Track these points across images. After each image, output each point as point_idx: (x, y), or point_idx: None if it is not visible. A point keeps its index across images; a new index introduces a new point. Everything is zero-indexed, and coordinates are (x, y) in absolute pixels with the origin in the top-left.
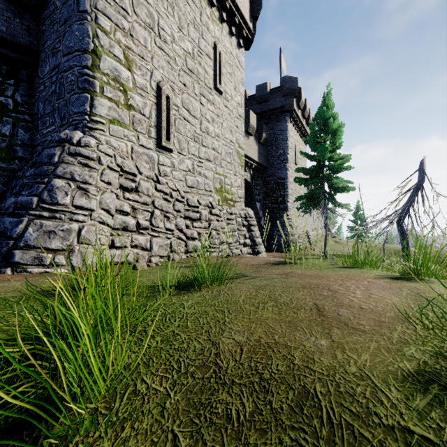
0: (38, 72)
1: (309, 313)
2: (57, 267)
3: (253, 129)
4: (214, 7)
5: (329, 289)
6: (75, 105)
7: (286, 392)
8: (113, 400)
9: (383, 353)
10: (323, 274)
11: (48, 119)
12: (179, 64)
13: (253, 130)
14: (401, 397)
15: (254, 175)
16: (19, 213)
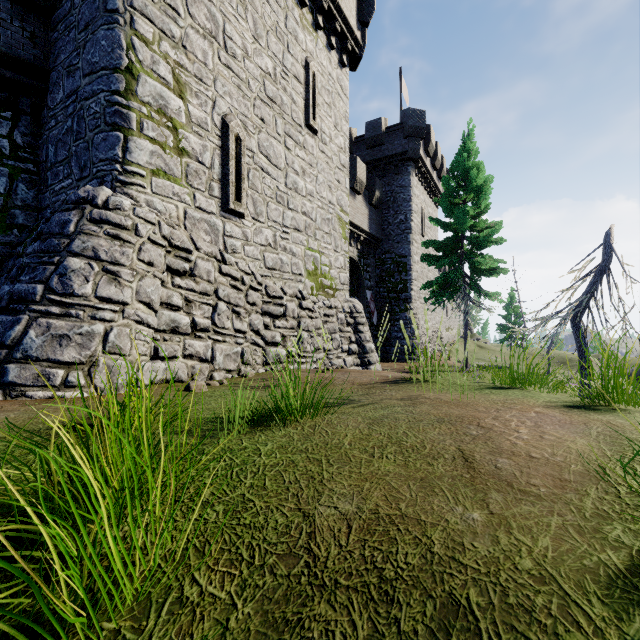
0: (46, 100)
1: (451, 464)
2: (72, 388)
3: (361, 185)
4: (306, 7)
5: (479, 425)
6: (100, 148)
7: (421, 602)
8: (145, 615)
9: (573, 534)
10: (467, 399)
11: (62, 169)
12: (255, 90)
13: (361, 187)
14: (609, 616)
15: (363, 251)
16: (16, 308)
